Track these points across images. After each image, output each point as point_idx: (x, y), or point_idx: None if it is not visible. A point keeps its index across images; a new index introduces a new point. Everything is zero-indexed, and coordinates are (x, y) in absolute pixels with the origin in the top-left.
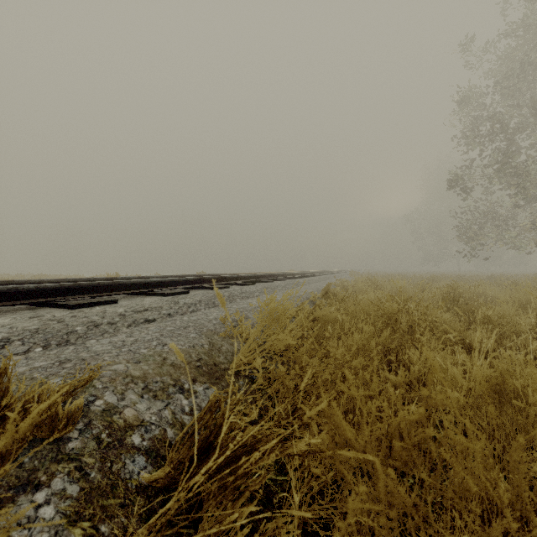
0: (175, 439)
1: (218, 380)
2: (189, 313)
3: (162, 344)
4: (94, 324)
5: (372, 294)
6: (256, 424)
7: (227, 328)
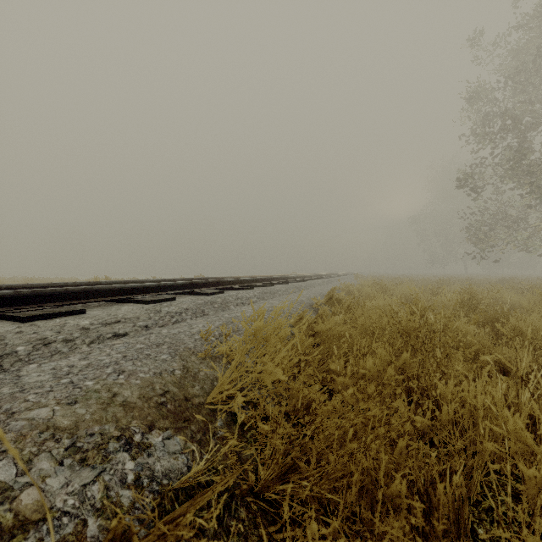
0: (99, 538)
1: (187, 423)
2: (171, 324)
3: (118, 371)
4: (43, 342)
5: (382, 300)
6: (233, 491)
7: (208, 347)
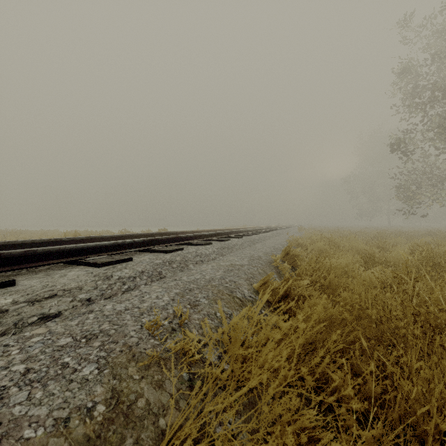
0: None
1: None
2: (120, 294)
3: None
4: None
5: (345, 259)
6: None
7: (152, 353)
